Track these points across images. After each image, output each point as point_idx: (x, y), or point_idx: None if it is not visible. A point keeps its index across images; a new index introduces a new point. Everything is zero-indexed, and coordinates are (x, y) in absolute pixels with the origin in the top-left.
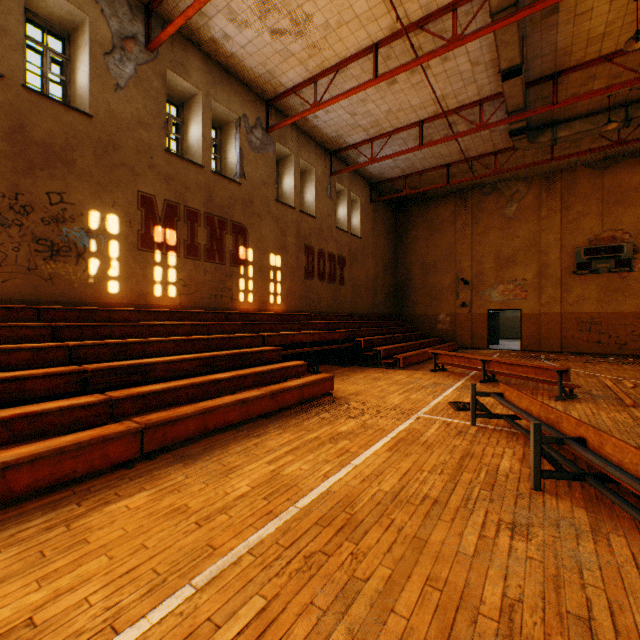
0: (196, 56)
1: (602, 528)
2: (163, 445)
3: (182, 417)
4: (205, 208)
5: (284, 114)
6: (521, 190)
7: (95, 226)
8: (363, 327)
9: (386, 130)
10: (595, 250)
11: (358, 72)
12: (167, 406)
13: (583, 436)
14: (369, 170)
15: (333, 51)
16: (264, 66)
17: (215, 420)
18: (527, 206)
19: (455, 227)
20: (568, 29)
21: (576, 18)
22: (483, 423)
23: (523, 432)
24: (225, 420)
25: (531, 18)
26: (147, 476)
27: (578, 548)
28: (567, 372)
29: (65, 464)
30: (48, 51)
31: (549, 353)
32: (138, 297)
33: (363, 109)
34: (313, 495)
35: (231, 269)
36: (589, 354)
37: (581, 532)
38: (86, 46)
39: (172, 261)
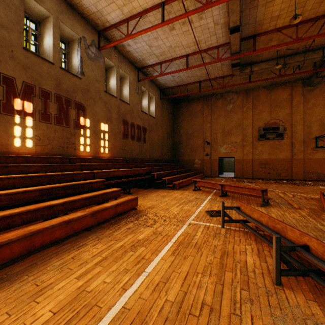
0: None
1: None
2: None
3: (6, 243)
4: (55, 90)
5: (110, 41)
6: (234, 98)
7: None
8: (156, 166)
9: (169, 58)
10: (267, 128)
11: (153, 19)
12: (1, 230)
13: (307, 244)
14: (159, 81)
15: (138, 3)
16: (96, 7)
17: (42, 239)
18: (237, 106)
19: (203, 115)
20: (262, 10)
21: (267, 4)
22: (228, 225)
23: (255, 233)
24: (51, 238)
25: (245, 0)
26: None
27: None
28: (266, 191)
29: None
30: None
31: (247, 179)
32: (0, 146)
33: (156, 43)
34: (109, 317)
35: (74, 131)
36: (265, 179)
37: None
38: None
39: (29, 123)
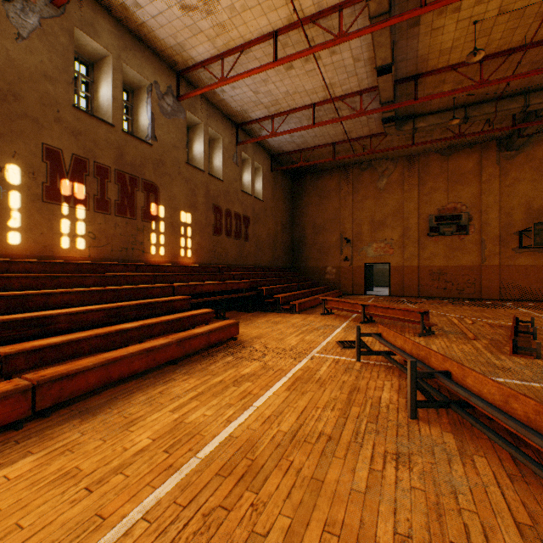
0: (106, 19)
1: (467, 450)
2: (59, 401)
3: (82, 370)
4: (116, 165)
5: (194, 86)
6: (390, 168)
7: None
8: (265, 277)
9: (284, 109)
10: (442, 217)
11: (260, 55)
12: (68, 359)
13: (449, 370)
14: (270, 143)
15: (238, 33)
16: (175, 38)
17: (119, 370)
18: (394, 181)
19: (340, 195)
20: (426, 40)
21: (432, 32)
22: (365, 359)
23: (398, 366)
24: (130, 369)
25: (400, 27)
26: (37, 437)
27: (451, 472)
28: (427, 313)
29: None
30: None
31: (410, 297)
32: (43, 249)
33: (265, 88)
34: (215, 443)
35: (143, 224)
36: (438, 298)
37: (452, 456)
38: None
39: (81, 214)
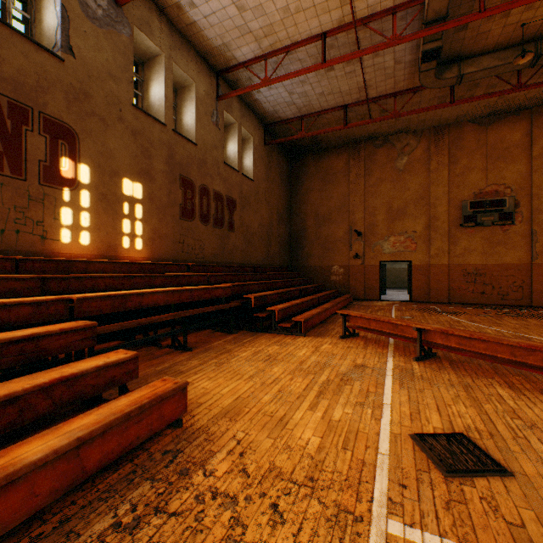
0: None
1: None
2: None
3: None
4: None
5: None
6: (411, 143)
7: None
8: (256, 280)
9: (282, 43)
10: (480, 203)
11: None
12: None
13: None
14: (263, 105)
15: None
16: None
17: None
18: (417, 159)
19: (348, 178)
20: None
21: None
22: None
23: None
24: None
25: None
26: None
27: None
28: None
29: None
30: None
31: (439, 304)
32: None
33: None
34: None
35: (41, 190)
36: (475, 305)
37: None
38: None
39: None
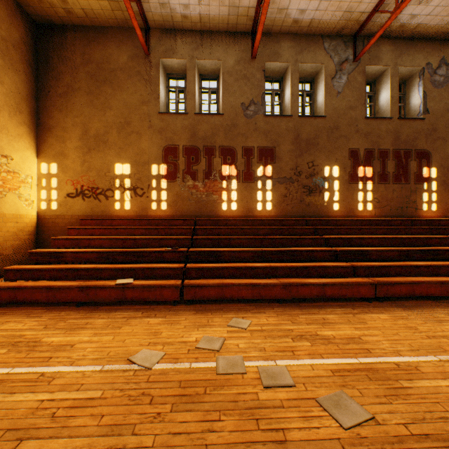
0: (385, 44)
1: None
2: (385, 296)
3: (397, 282)
4: (392, 146)
5: None
6: None
7: (326, 174)
8: None
9: None
10: None
11: None
12: (381, 276)
13: None
14: None
15: None
16: None
17: (419, 290)
18: None
19: None
20: None
21: None
22: None
23: None
24: (426, 292)
25: None
26: (381, 308)
27: None
28: None
29: (342, 290)
30: (304, 93)
31: None
32: (348, 211)
33: None
34: None
35: (414, 186)
36: None
37: None
38: (322, 81)
39: (369, 187)
